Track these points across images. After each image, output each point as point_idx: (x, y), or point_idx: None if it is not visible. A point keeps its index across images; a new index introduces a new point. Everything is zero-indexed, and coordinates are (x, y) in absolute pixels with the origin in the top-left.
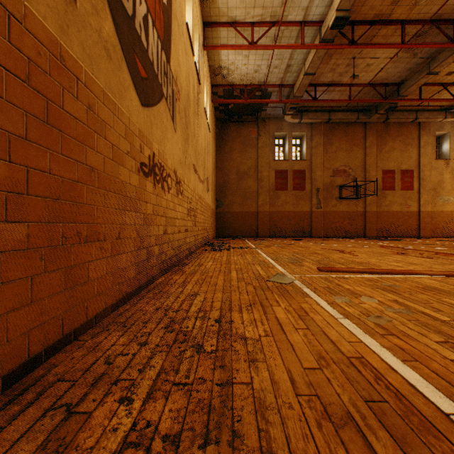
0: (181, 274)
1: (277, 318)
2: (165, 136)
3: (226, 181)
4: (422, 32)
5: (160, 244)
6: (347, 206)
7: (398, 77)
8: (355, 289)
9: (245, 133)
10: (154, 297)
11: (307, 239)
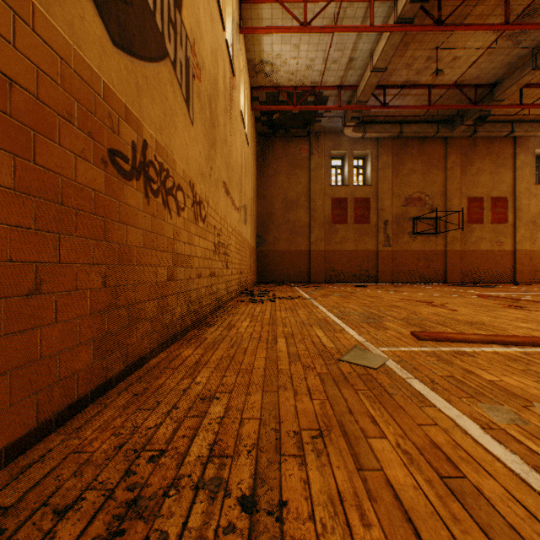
0: (198, 345)
1: (394, 491)
2: (171, 123)
3: (270, 212)
4: (531, 10)
5: (160, 297)
6: (423, 244)
7: (492, 76)
8: (505, 381)
9: (294, 151)
10: (129, 406)
11: (373, 285)
